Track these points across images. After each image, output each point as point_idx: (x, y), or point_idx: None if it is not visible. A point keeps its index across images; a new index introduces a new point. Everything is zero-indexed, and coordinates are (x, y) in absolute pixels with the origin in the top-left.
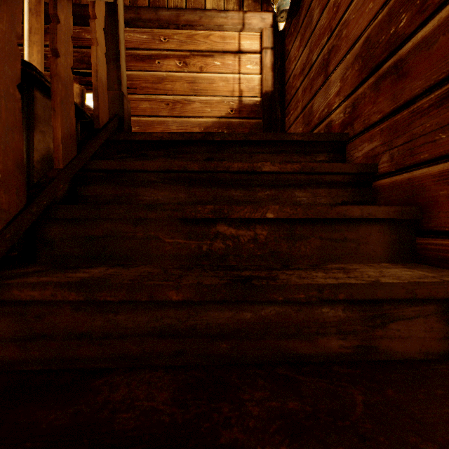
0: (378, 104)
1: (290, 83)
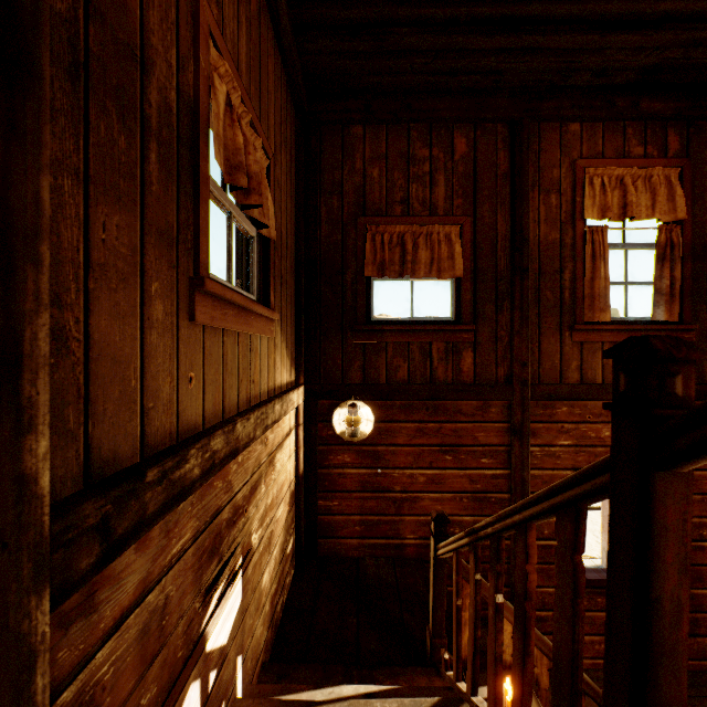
0: None
1: (332, 474)
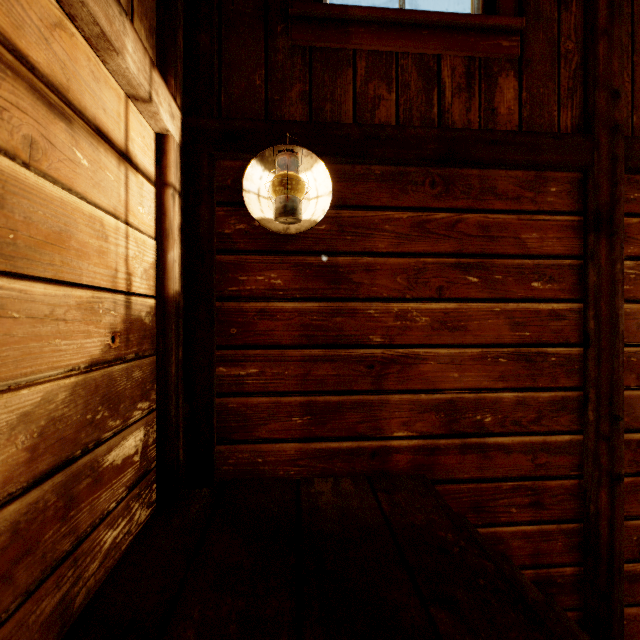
0: (465, 465)
1: (244, 312)
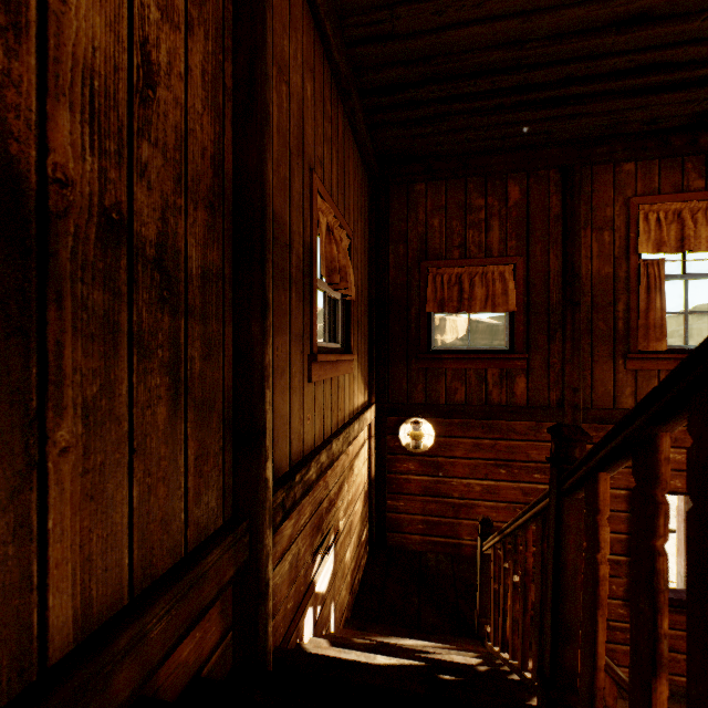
0: None
1: (398, 479)
